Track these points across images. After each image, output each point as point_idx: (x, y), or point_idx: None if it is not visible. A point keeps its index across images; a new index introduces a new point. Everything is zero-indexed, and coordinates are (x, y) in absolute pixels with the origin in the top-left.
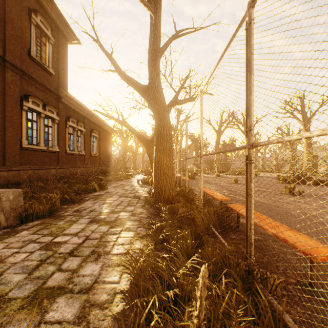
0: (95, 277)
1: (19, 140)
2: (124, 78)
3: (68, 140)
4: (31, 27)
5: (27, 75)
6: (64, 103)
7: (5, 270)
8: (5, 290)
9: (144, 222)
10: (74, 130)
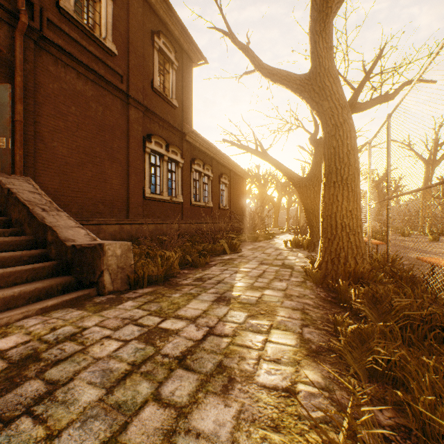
0: None
1: (141, 188)
2: (267, 73)
3: (193, 188)
4: (154, 53)
5: (150, 110)
6: (189, 142)
7: (81, 370)
8: (60, 423)
9: (313, 316)
10: (199, 175)
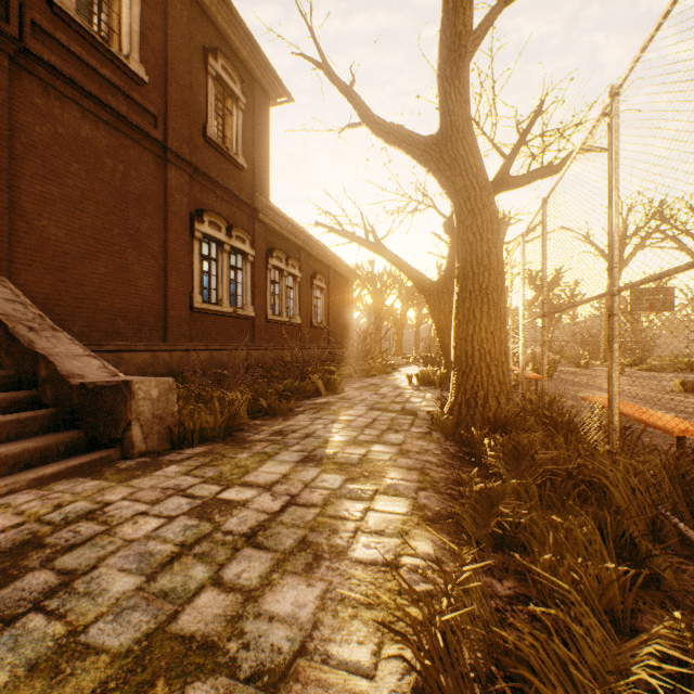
0: (302, 630)
1: (188, 294)
2: (379, 130)
3: (270, 295)
4: (208, 83)
5: (201, 172)
6: (264, 223)
7: (107, 556)
8: (86, 617)
9: (435, 477)
10: (280, 275)
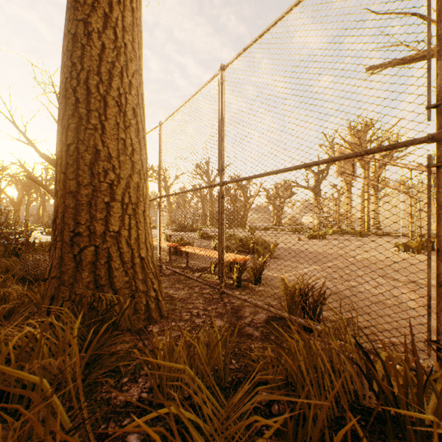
0: None
1: None
2: (41, 156)
3: None
4: None
5: None
6: None
7: None
8: None
9: None
10: None
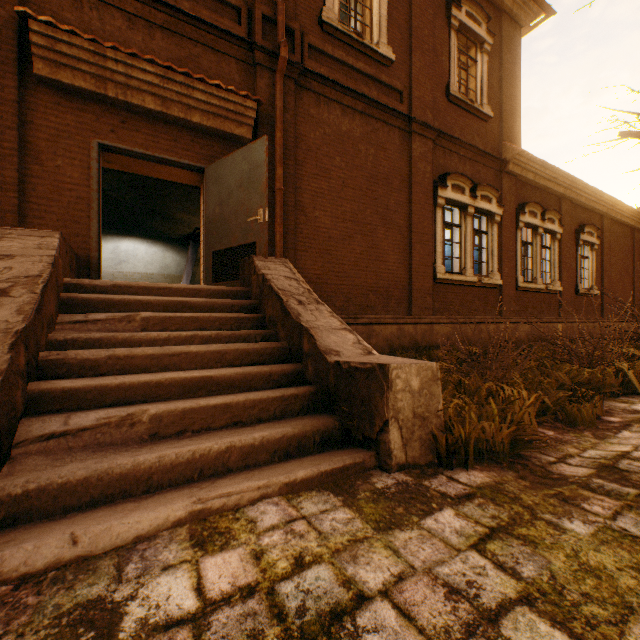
0: None
1: (430, 265)
2: None
3: (520, 259)
4: (449, 38)
5: (443, 135)
6: (512, 175)
7: None
8: None
9: None
10: (532, 234)
